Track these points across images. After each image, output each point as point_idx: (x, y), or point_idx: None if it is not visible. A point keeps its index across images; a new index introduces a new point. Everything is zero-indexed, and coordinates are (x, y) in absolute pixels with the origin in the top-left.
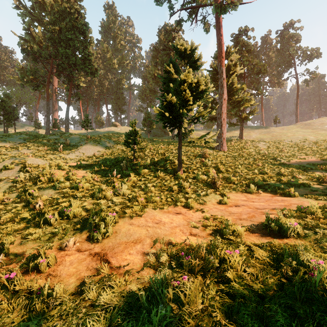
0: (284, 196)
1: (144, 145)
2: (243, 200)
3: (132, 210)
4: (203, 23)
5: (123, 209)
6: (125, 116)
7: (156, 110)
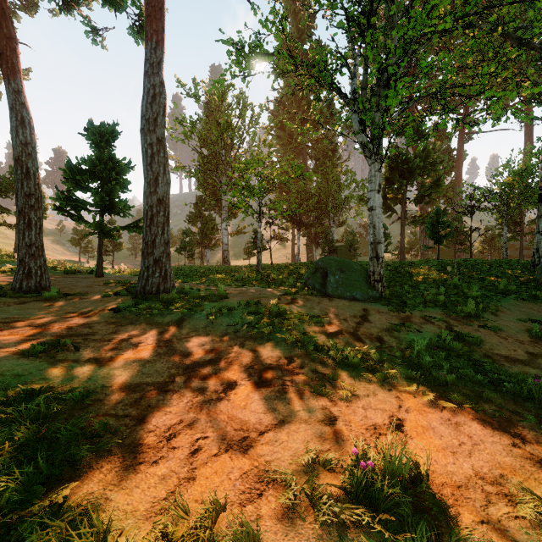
0: None
1: None
2: None
3: None
4: None
5: None
6: None
7: None
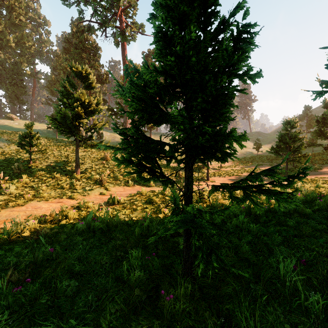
0: (147, 187)
1: (48, 146)
2: (120, 191)
3: (16, 203)
4: (114, 38)
5: (7, 203)
6: (26, 107)
7: (49, 120)
